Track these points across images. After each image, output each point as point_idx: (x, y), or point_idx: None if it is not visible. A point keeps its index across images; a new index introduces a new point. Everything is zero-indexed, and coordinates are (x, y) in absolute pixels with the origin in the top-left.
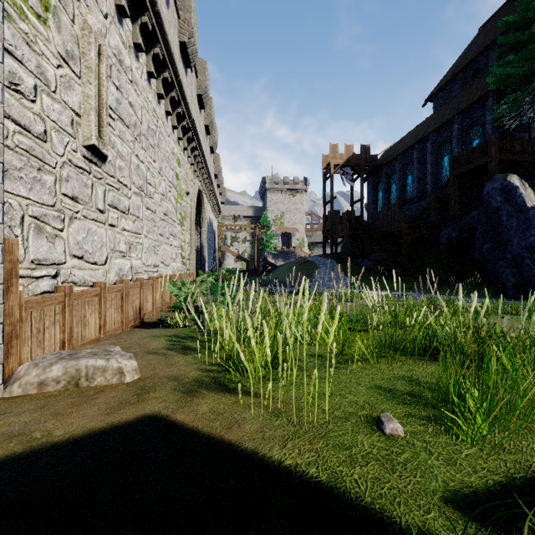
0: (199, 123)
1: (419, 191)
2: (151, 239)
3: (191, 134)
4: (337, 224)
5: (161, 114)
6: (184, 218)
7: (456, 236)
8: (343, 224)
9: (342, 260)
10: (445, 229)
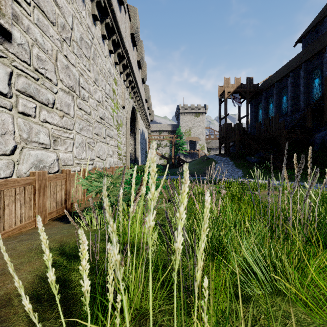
0: (132, 56)
1: (292, 107)
2: (85, 136)
3: (125, 61)
4: (229, 132)
5: (97, 35)
6: (120, 125)
7: None
8: (234, 132)
9: (234, 157)
10: (319, 133)
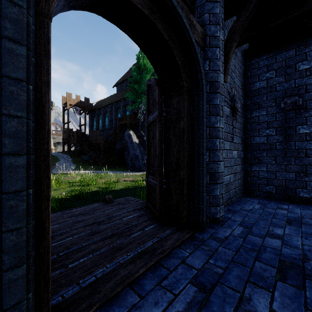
0: None
1: (110, 126)
2: None
3: None
4: (71, 136)
5: None
6: None
7: (120, 147)
8: (74, 137)
9: (73, 155)
10: (117, 144)
